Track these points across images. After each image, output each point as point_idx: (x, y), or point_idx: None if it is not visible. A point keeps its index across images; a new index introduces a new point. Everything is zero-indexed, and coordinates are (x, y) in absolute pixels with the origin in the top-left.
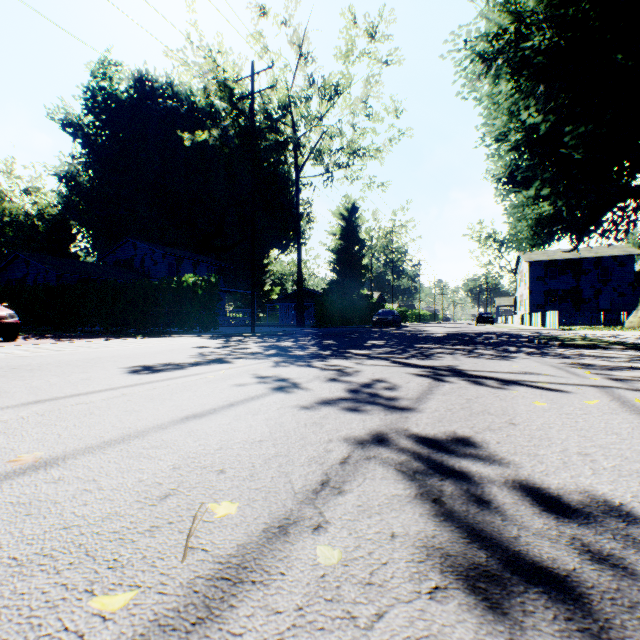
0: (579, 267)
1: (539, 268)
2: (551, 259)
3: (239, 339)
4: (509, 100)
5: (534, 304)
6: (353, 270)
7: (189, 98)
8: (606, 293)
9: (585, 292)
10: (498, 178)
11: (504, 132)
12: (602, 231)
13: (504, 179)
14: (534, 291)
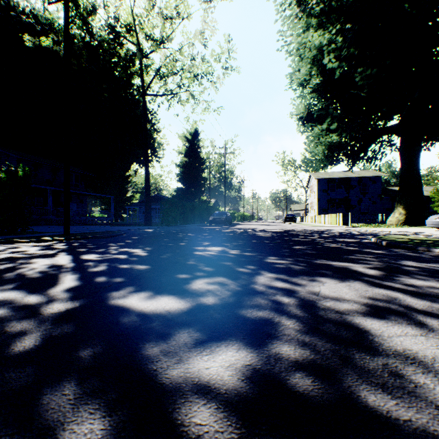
0: (349, 183)
1: (324, 183)
2: (332, 177)
3: (6, 248)
4: (317, 43)
5: (321, 208)
6: (195, 181)
7: (48, 21)
8: (365, 201)
9: (352, 200)
10: (299, 117)
11: (306, 80)
12: (368, 157)
13: (303, 118)
14: (321, 199)
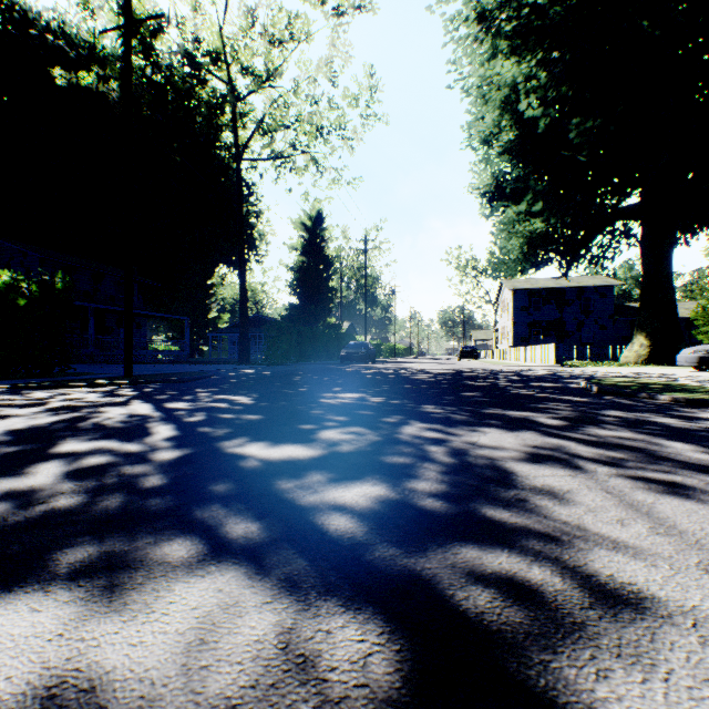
0: (562, 297)
1: (523, 297)
2: (536, 287)
3: (53, 395)
4: (509, 79)
5: (518, 337)
6: (318, 293)
7: (86, 42)
8: (588, 326)
9: (568, 324)
10: (483, 192)
11: (493, 134)
12: (591, 256)
13: (490, 193)
14: (518, 322)
